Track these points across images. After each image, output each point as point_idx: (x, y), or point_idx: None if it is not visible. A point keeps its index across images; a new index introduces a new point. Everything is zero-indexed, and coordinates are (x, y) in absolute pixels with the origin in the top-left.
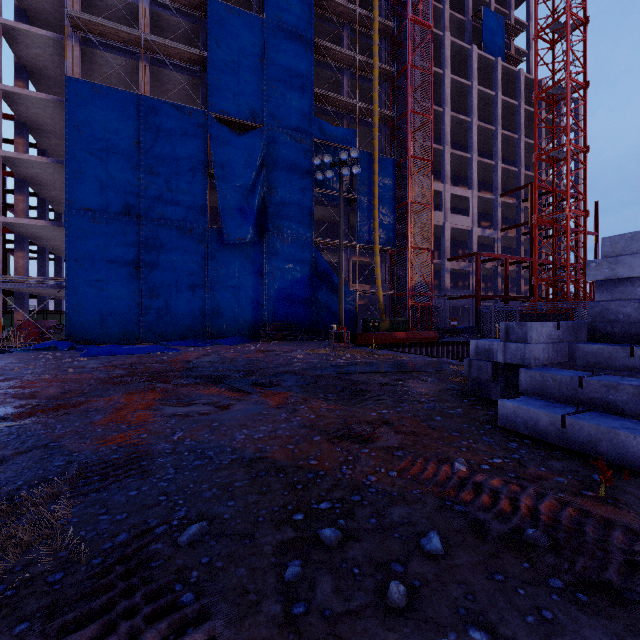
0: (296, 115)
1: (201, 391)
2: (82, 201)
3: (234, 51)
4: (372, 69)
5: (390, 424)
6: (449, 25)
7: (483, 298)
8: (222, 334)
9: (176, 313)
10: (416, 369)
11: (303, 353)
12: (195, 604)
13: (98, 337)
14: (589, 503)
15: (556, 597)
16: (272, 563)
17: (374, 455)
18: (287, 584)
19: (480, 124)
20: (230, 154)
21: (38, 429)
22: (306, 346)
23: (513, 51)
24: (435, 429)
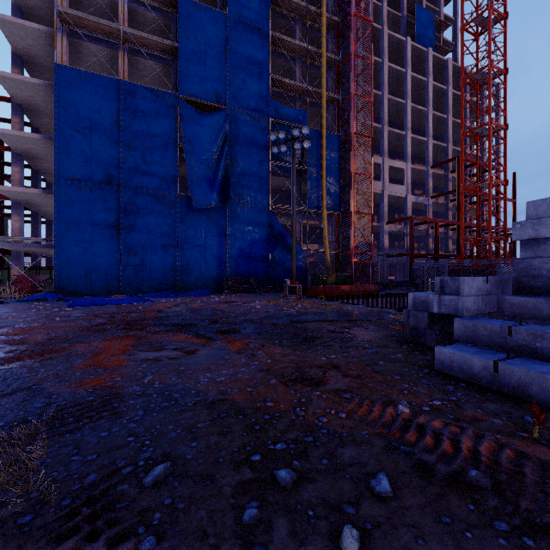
0: (255, 97)
1: (171, 337)
2: (69, 172)
3: (201, 42)
4: (320, 58)
5: (338, 368)
6: (387, 20)
7: (416, 256)
8: (190, 287)
9: (151, 269)
10: (360, 318)
11: (261, 304)
12: (156, 548)
13: (83, 290)
14: (524, 444)
15: (503, 541)
16: (231, 505)
17: (325, 397)
18: (245, 527)
19: (414, 106)
20: (197, 131)
21: (23, 372)
22: (263, 297)
23: (442, 43)
24: (379, 373)
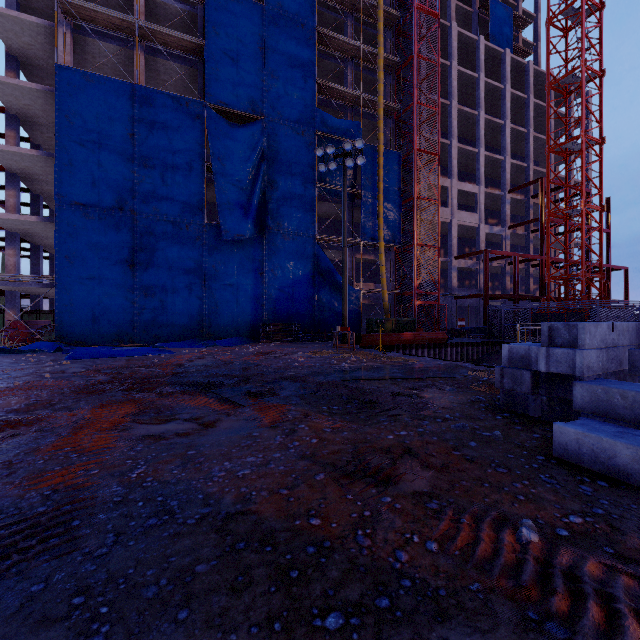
0: (298, 106)
1: (186, 402)
2: (73, 195)
3: (233, 39)
4: (376, 60)
5: (413, 453)
6: (455, 17)
7: (491, 297)
8: (220, 335)
9: (172, 313)
10: (430, 375)
11: (304, 356)
12: None
13: (90, 338)
14: None
15: None
16: None
17: (400, 508)
18: None
19: (488, 118)
20: (229, 147)
21: None
22: (308, 348)
23: (521, 43)
24: (473, 462)
